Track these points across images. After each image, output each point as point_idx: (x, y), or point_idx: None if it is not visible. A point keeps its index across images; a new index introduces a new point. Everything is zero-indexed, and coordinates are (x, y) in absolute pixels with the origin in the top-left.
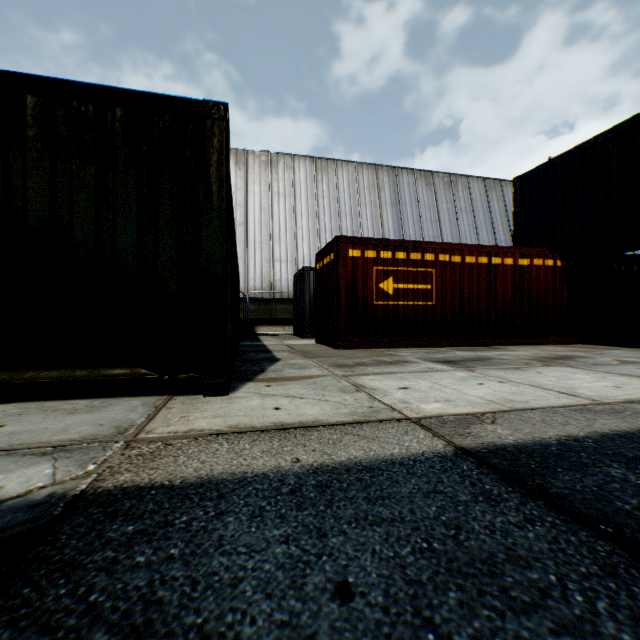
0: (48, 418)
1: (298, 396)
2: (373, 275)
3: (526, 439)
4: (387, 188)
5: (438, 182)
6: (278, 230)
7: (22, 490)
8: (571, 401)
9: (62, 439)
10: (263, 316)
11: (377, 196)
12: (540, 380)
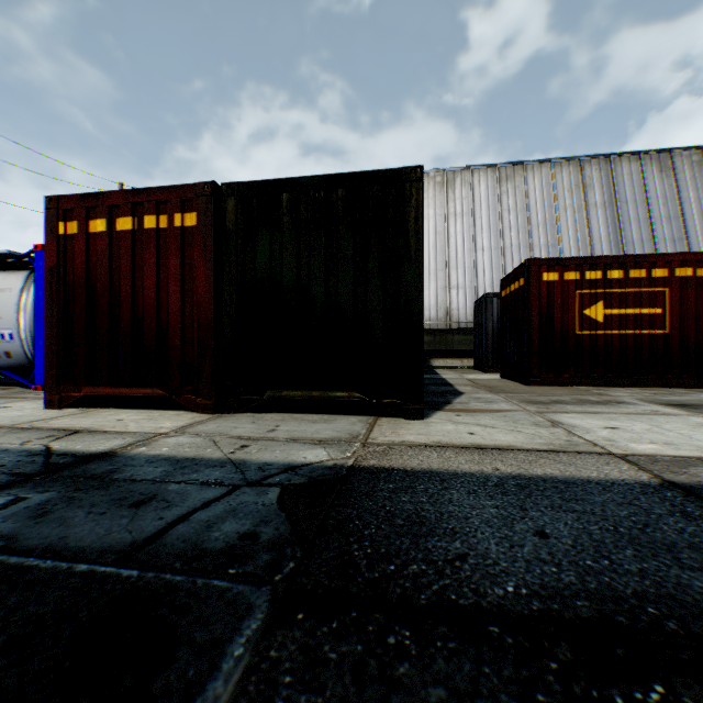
0: (301, 424)
1: (489, 426)
2: (574, 300)
3: None
4: (596, 186)
5: (680, 164)
6: (455, 254)
7: (317, 460)
8: None
9: (319, 437)
10: (438, 348)
11: (582, 198)
12: None
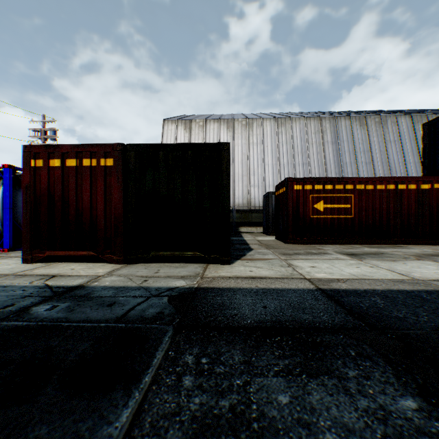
0: (170, 269)
1: (260, 267)
2: (310, 200)
3: (351, 288)
4: (328, 131)
5: (370, 122)
6: (253, 167)
7: (181, 285)
8: (398, 277)
9: (180, 275)
10: (243, 221)
11: (321, 138)
12: (397, 267)
